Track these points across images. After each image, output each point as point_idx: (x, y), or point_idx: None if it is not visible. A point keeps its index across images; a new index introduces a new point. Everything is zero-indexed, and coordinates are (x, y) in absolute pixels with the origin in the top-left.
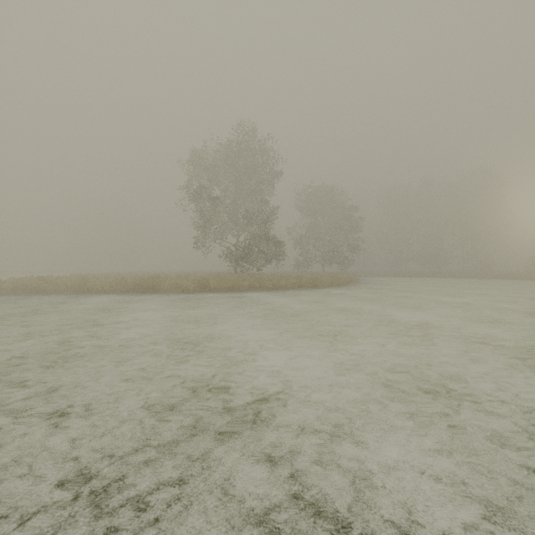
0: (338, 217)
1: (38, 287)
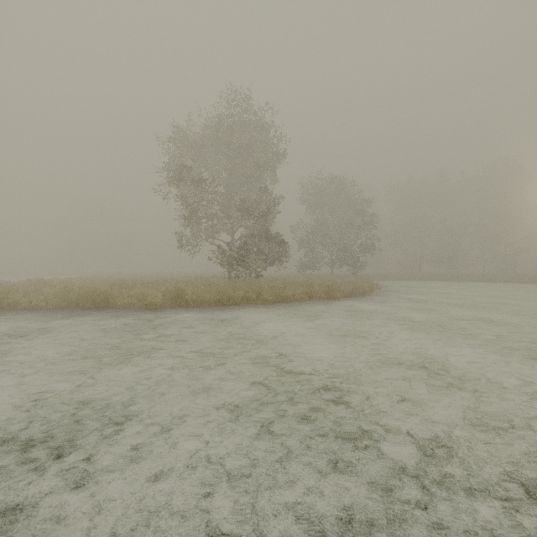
0: (350, 212)
1: None
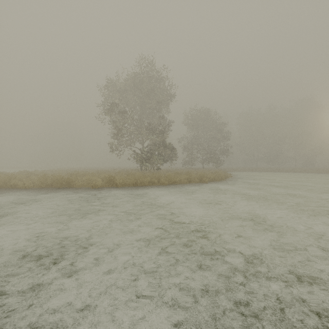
0: (214, 130)
1: None
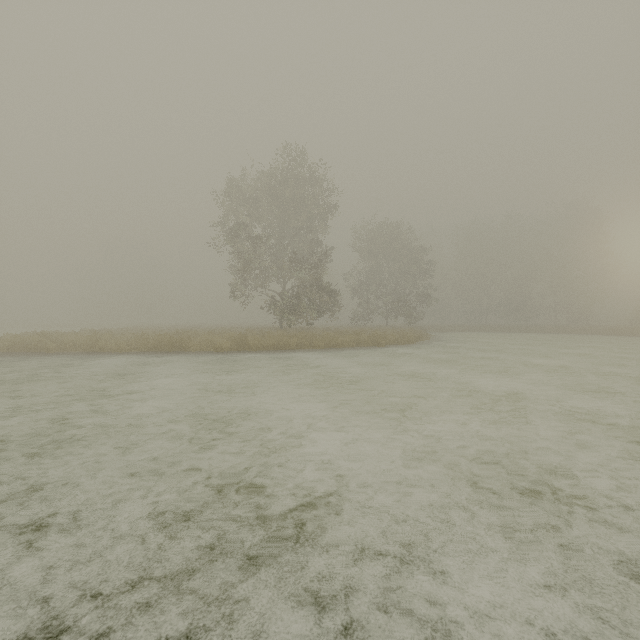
0: (405, 260)
1: (39, 345)
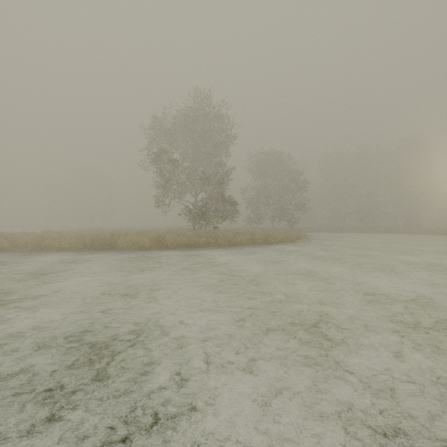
0: (286, 179)
1: None
